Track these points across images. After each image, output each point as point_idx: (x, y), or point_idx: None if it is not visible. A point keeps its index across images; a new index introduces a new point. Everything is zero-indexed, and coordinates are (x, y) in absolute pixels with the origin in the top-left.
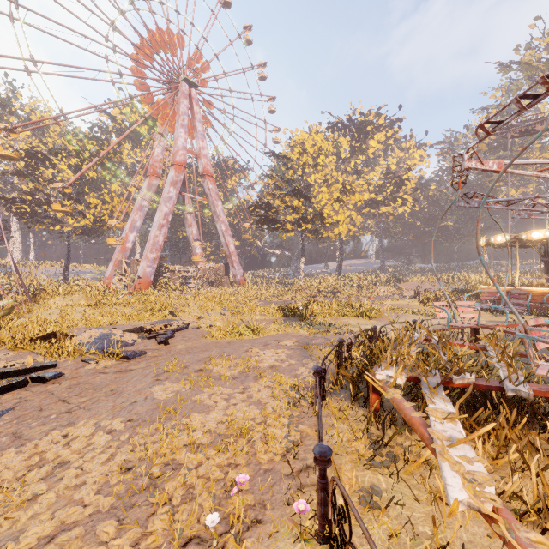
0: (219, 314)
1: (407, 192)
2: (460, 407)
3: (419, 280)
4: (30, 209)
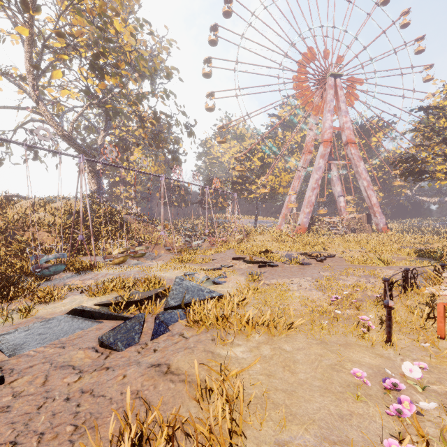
0: (357, 251)
1: None
2: None
3: None
4: (240, 187)
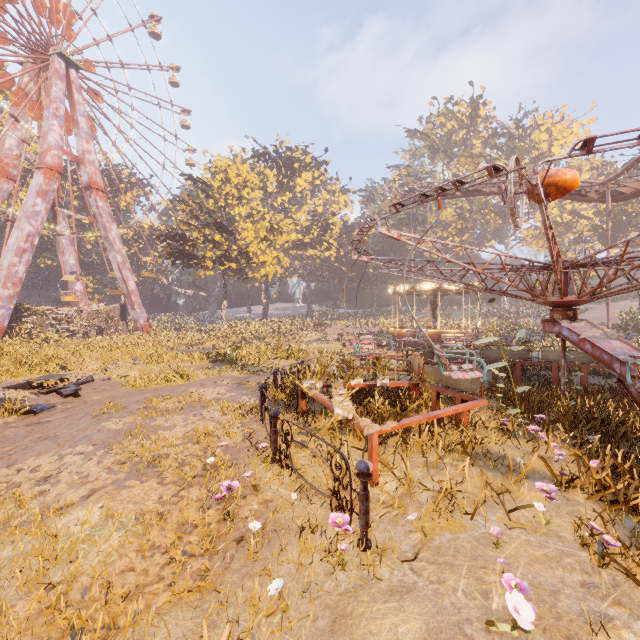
0: (131, 364)
1: (332, 237)
2: (356, 404)
3: (343, 325)
4: None
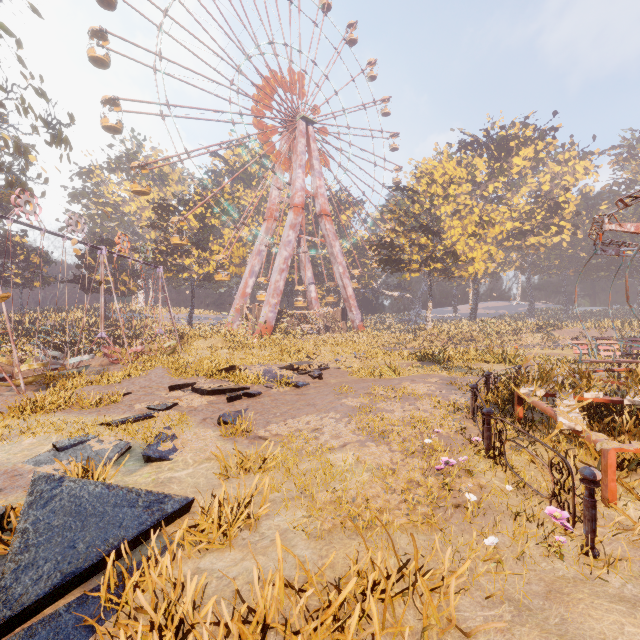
0: (353, 357)
1: (564, 217)
2: (593, 421)
3: (580, 327)
4: (162, 259)
